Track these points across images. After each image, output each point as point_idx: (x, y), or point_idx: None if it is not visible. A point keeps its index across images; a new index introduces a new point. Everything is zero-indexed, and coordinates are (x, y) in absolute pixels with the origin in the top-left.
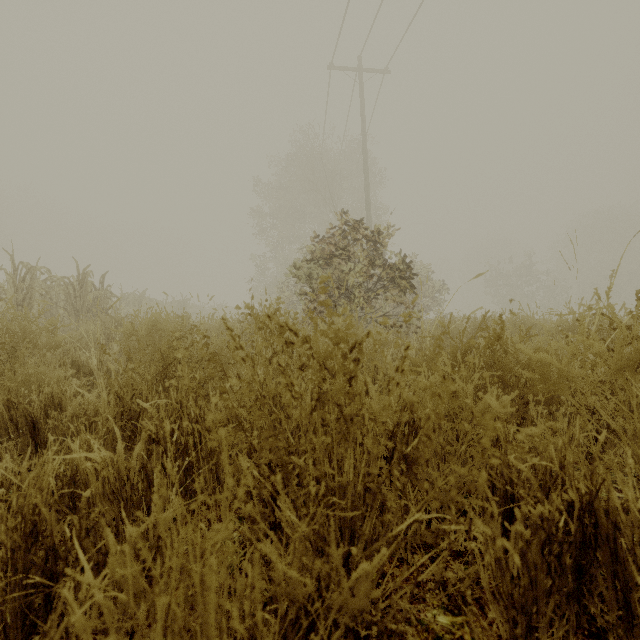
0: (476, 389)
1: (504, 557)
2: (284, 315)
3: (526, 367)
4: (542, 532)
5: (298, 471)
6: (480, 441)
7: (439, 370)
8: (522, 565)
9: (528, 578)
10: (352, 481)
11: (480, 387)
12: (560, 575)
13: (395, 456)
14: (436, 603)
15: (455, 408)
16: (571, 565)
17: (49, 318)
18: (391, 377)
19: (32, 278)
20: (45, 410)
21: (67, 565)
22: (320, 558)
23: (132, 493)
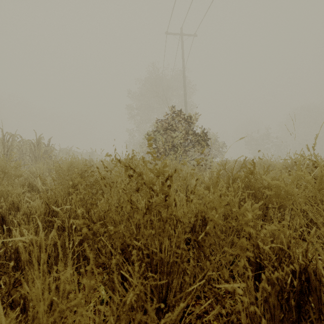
0: (240, 200)
1: (255, 301)
2: (136, 159)
3: (267, 188)
4: (277, 286)
5: (139, 247)
6: (240, 240)
7: (217, 191)
8: (265, 302)
9: (269, 313)
10: (167, 256)
11: (242, 198)
12: (288, 311)
13: (190, 244)
14: (216, 323)
15: (228, 211)
16: (294, 305)
17: (21, 161)
18: (188, 196)
19: (12, 140)
20: (9, 210)
21: (2, 304)
22: (146, 303)
23: (48, 259)
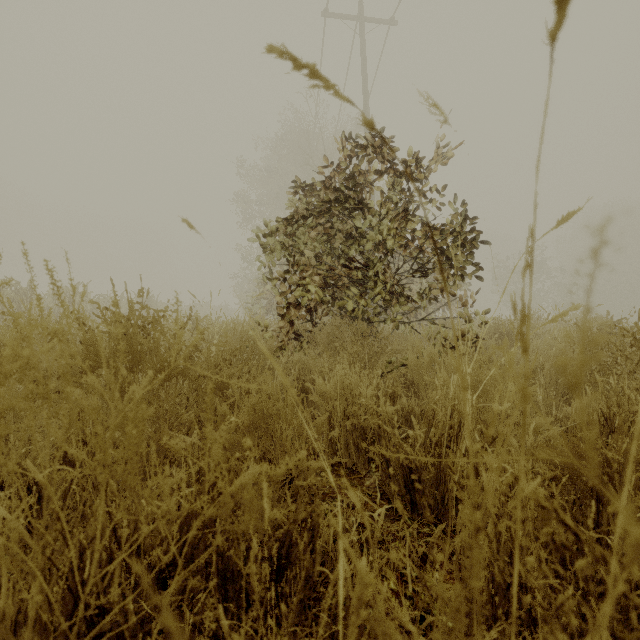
0: None
1: None
2: None
3: None
4: None
5: None
6: None
7: None
8: None
9: None
10: None
11: None
12: None
13: None
14: None
15: None
16: None
17: None
18: None
19: None
20: None
21: None
22: None
23: None
